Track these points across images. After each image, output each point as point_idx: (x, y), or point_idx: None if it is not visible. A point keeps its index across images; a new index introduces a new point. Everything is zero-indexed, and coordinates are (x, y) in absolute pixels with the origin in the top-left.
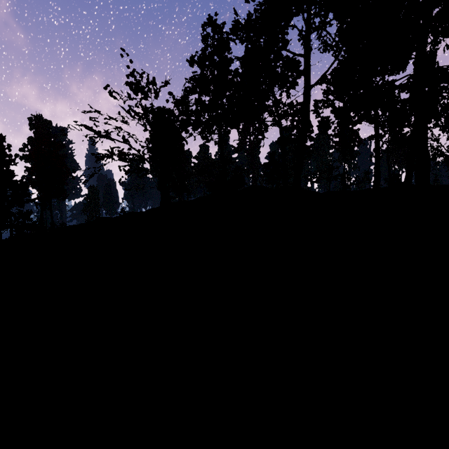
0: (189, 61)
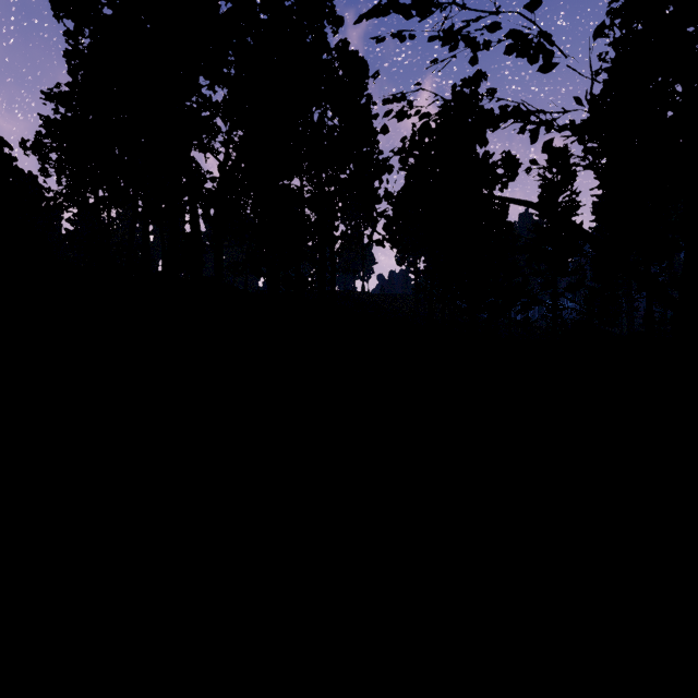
0: (45, 94)
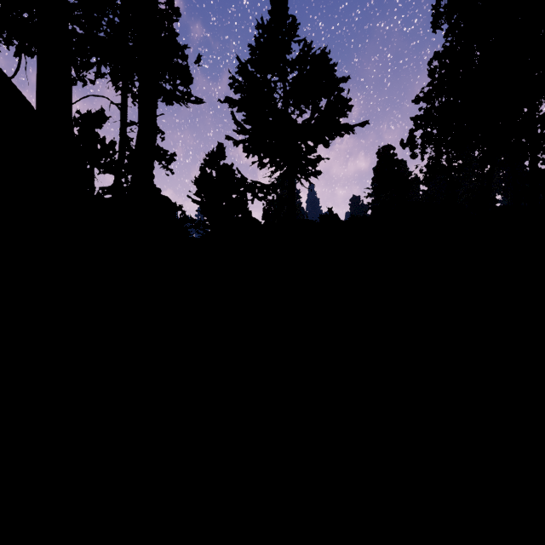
0: (414, 101)
